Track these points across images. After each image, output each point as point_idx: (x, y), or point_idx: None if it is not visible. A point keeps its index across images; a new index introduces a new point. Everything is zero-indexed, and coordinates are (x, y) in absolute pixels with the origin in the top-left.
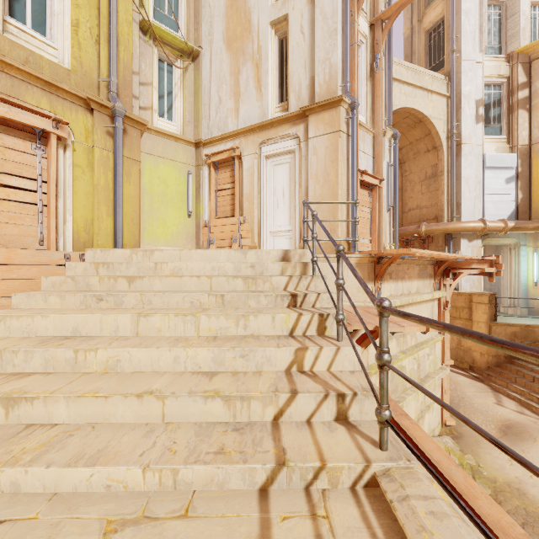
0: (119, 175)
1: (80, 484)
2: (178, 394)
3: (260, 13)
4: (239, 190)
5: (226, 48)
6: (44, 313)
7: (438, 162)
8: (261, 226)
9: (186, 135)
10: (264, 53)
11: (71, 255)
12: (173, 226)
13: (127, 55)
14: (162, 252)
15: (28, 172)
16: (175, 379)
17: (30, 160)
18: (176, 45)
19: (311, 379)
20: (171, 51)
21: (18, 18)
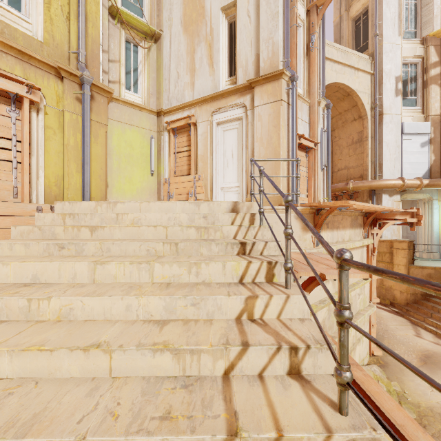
0: (86, 136)
1: None
2: (126, 347)
3: (212, 0)
4: (194, 152)
5: (183, 31)
6: (5, 261)
7: (363, 129)
8: (213, 182)
9: (149, 105)
10: (216, 34)
11: (43, 207)
12: (138, 183)
13: (95, 31)
14: (124, 204)
15: (3, 132)
16: (126, 329)
17: (5, 121)
18: (140, 28)
19: (261, 329)
20: (136, 33)
21: None
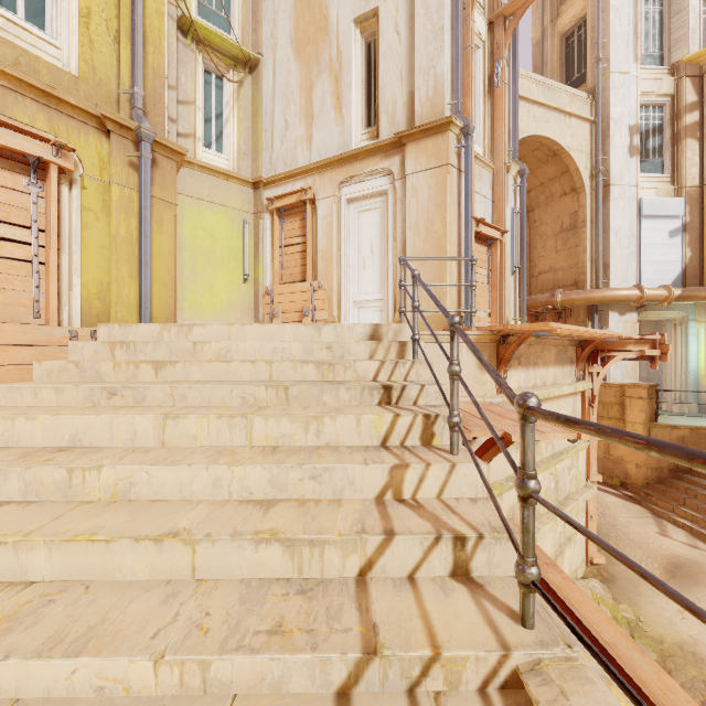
0: (146, 222)
1: (56, 685)
2: (216, 537)
3: (341, 7)
4: (312, 246)
5: (294, 55)
6: (29, 414)
7: (578, 208)
8: (342, 293)
9: (241, 171)
10: (346, 61)
11: (78, 332)
12: (224, 294)
13: (158, 58)
14: (205, 327)
15: (18, 216)
16: (214, 512)
17: (21, 200)
18: (227, 50)
19: (413, 512)
20: (220, 58)
21: (5, 4)
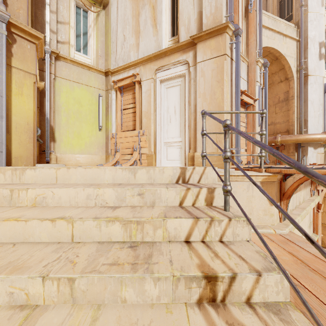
0: (0, 84)
1: None
2: None
3: None
4: (139, 109)
5: None
6: None
7: (289, 89)
8: (156, 137)
9: (98, 66)
10: None
11: None
12: (87, 137)
13: None
14: (35, 170)
15: None
16: None
17: None
18: None
19: None
20: None
21: None
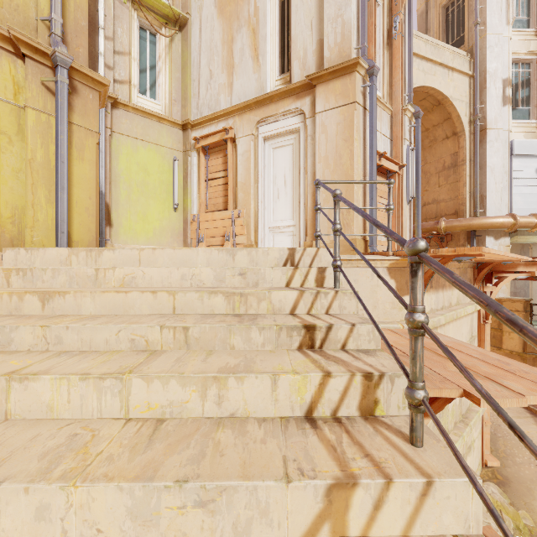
0: (62, 147)
1: None
2: None
3: None
4: (233, 179)
5: (217, 13)
6: None
7: (459, 149)
8: (258, 220)
9: (172, 115)
10: (262, 15)
11: None
12: (156, 221)
13: None
14: (114, 252)
15: None
16: None
17: None
18: (159, 9)
19: None
20: (152, 14)
21: None
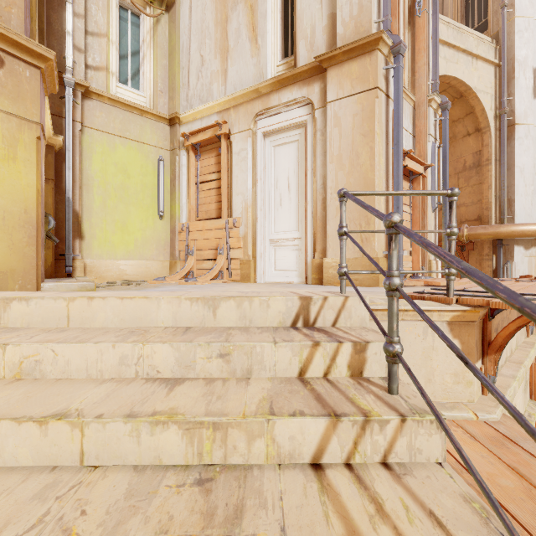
0: None
1: None
2: None
3: None
4: (227, 182)
5: None
6: None
7: (483, 147)
8: (257, 231)
9: (157, 108)
10: None
11: None
12: (138, 231)
13: None
14: (29, 303)
15: None
16: None
17: None
18: None
19: None
20: None
21: None
